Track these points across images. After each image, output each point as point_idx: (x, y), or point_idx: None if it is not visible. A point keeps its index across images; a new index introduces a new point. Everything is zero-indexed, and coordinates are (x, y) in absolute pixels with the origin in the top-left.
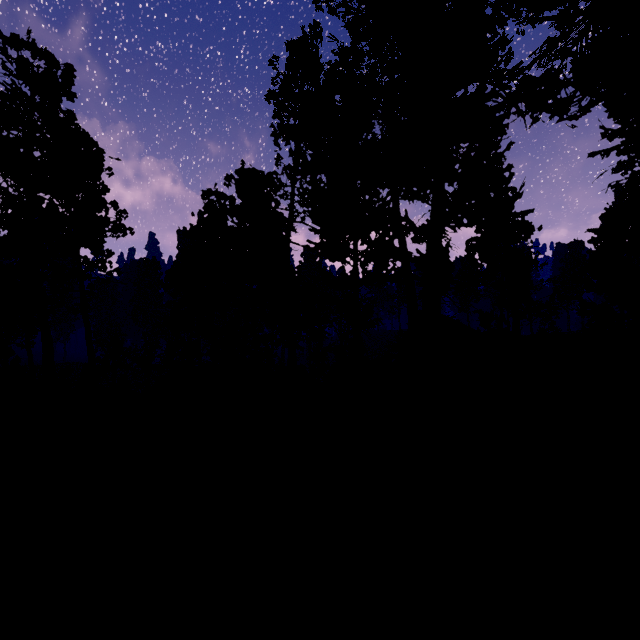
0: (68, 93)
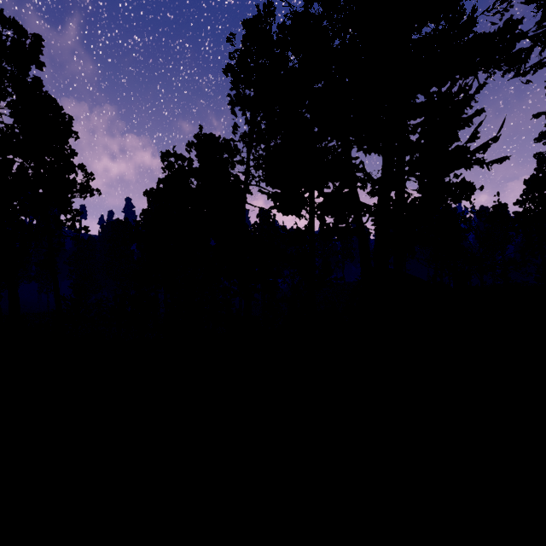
0: (36, 61)
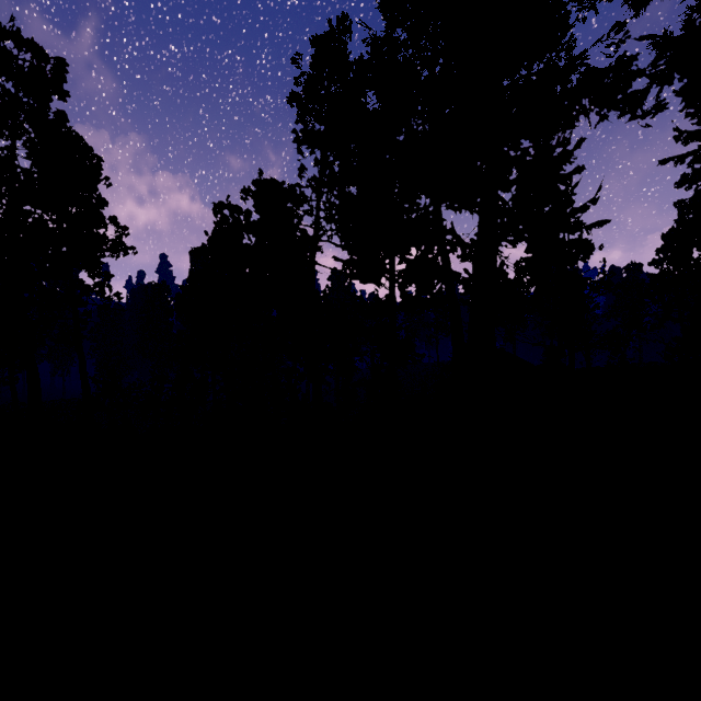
0: (59, 91)
